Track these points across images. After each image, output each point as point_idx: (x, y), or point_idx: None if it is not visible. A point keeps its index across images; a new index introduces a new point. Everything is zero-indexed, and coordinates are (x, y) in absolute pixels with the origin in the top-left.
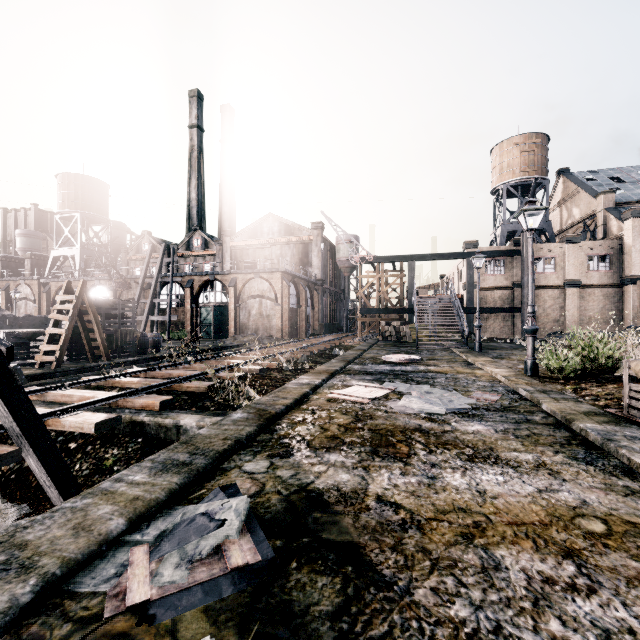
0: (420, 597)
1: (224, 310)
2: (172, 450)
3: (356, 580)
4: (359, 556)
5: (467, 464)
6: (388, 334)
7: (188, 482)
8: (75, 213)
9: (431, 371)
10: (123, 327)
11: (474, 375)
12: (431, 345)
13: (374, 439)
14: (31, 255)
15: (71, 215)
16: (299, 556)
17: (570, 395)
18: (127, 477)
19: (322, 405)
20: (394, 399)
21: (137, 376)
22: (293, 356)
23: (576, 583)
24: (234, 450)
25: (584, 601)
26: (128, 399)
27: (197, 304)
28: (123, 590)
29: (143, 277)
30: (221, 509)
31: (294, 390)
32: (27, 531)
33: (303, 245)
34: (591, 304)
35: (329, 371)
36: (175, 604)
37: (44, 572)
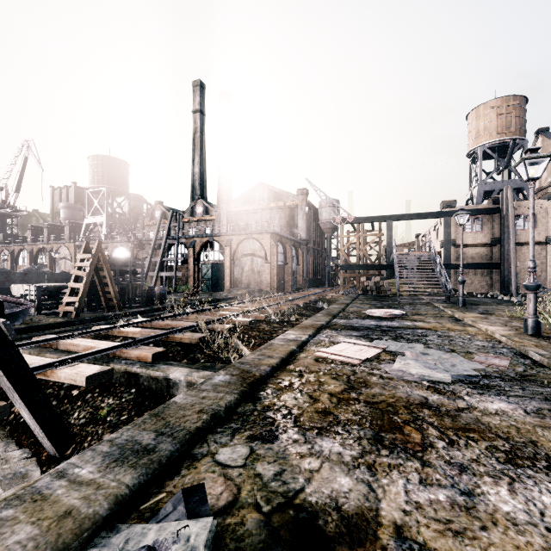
0: None
1: (221, 267)
2: (138, 426)
3: None
4: None
5: (510, 469)
6: (368, 288)
7: (144, 482)
8: (102, 188)
9: (419, 327)
10: (134, 282)
11: (467, 333)
12: (411, 299)
13: (374, 417)
14: (69, 223)
15: (99, 189)
16: None
17: None
18: (73, 469)
19: (310, 366)
20: (387, 360)
21: (141, 326)
22: (280, 308)
23: None
24: (209, 428)
25: None
26: (125, 350)
27: (198, 262)
28: None
29: (154, 239)
30: (174, 543)
31: (280, 347)
32: None
33: (289, 209)
34: None
35: (315, 326)
36: None
37: None
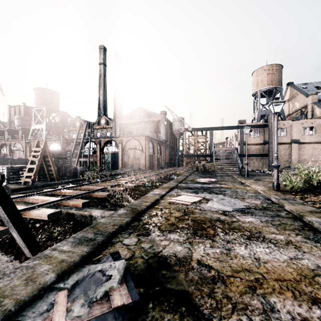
0: None
1: (116, 155)
2: (85, 231)
3: (188, 317)
4: (189, 300)
5: (247, 241)
6: (199, 167)
7: (92, 251)
8: (43, 107)
9: (223, 187)
10: (65, 164)
11: (246, 189)
12: (222, 173)
13: (194, 225)
14: (22, 128)
15: (41, 108)
16: (153, 299)
17: (299, 201)
18: (59, 247)
19: (166, 206)
20: (204, 202)
21: (72, 189)
22: (151, 179)
23: None
24: (118, 231)
25: None
26: (66, 201)
27: (103, 152)
28: None
29: (76, 139)
30: (110, 268)
31: (151, 197)
32: None
33: (156, 122)
34: (305, 152)
35: (169, 187)
36: None
37: (4, 309)
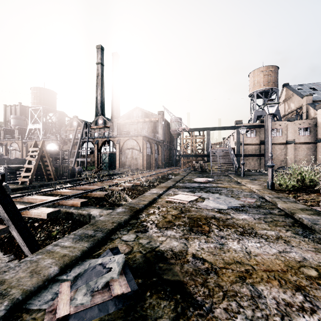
0: (218, 314)
1: (114, 155)
2: (85, 228)
3: (182, 303)
4: (183, 289)
5: (240, 237)
6: (196, 167)
7: (92, 246)
8: (40, 107)
9: (219, 186)
10: (63, 164)
11: (241, 189)
12: (218, 173)
13: (190, 223)
14: (18, 128)
15: (38, 108)
16: (151, 289)
17: (292, 199)
18: (61, 243)
19: (163, 204)
20: (200, 201)
21: (69, 189)
22: (148, 179)
23: (304, 306)
24: (117, 228)
25: (309, 317)
26: (64, 201)
27: (100, 152)
28: (55, 308)
29: (73, 139)
30: (109, 261)
31: (149, 196)
32: (5, 274)
33: (153, 123)
34: (300, 152)
35: (167, 186)
36: (83, 317)
37: (12, 298)
